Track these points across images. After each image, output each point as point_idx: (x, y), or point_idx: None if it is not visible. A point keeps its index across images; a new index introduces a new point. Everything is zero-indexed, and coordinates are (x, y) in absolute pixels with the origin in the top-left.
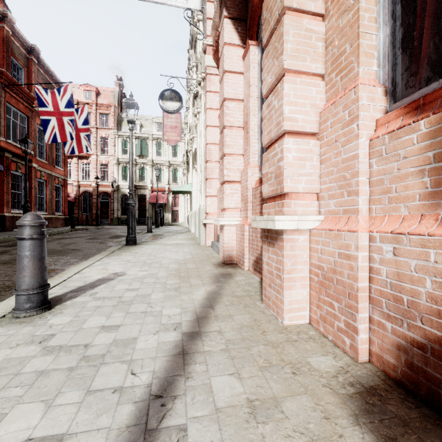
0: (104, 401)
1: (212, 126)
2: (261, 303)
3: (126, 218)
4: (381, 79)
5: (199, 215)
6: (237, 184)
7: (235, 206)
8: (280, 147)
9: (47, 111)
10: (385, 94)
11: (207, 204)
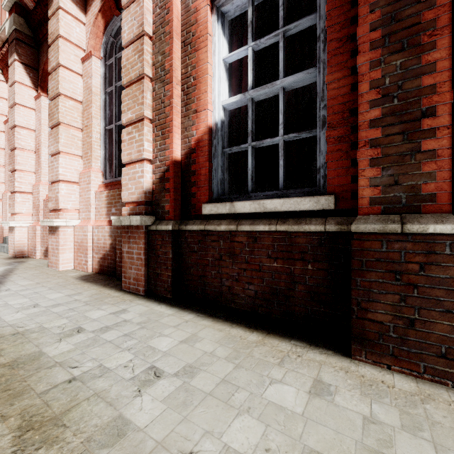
0: None
1: None
2: (48, 267)
3: None
4: (102, 169)
5: None
6: (29, 195)
7: (27, 212)
8: (57, 186)
9: None
10: (103, 175)
11: None
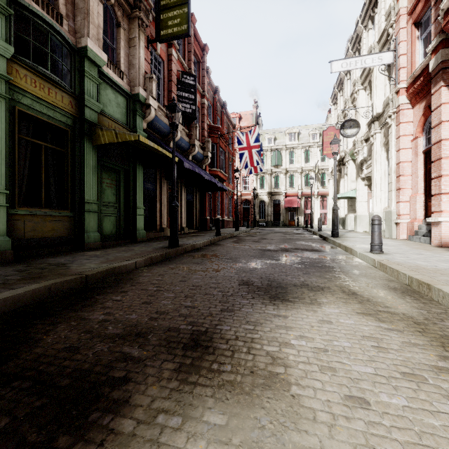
0: None
1: (404, 148)
2: None
3: (265, 221)
4: None
5: (391, 216)
6: None
7: None
8: None
9: (243, 147)
10: None
11: (400, 207)
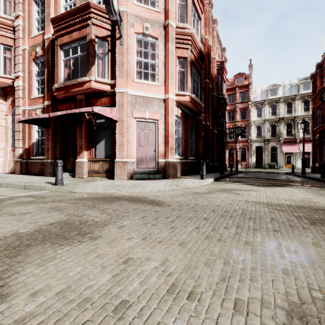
0: None
1: None
2: None
3: None
4: (11, 145)
5: None
6: None
7: None
8: None
9: None
10: (12, 147)
11: None
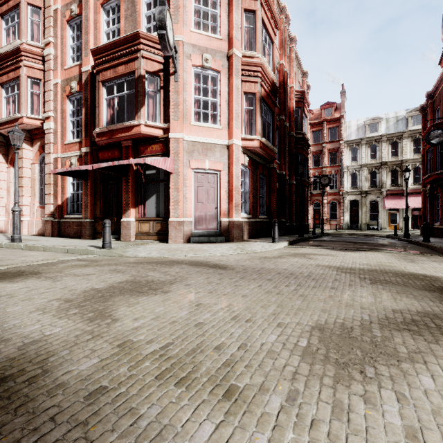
0: None
1: None
2: None
3: None
4: (39, 201)
5: None
6: (4, 207)
7: (3, 214)
8: (22, 207)
9: None
10: (39, 203)
11: None
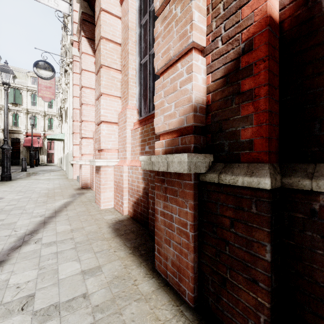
0: (1, 239)
1: (78, 96)
2: (95, 203)
3: None
4: (137, 107)
5: (68, 158)
6: (91, 139)
7: (89, 153)
8: (100, 127)
9: None
10: (138, 113)
11: (74, 150)
